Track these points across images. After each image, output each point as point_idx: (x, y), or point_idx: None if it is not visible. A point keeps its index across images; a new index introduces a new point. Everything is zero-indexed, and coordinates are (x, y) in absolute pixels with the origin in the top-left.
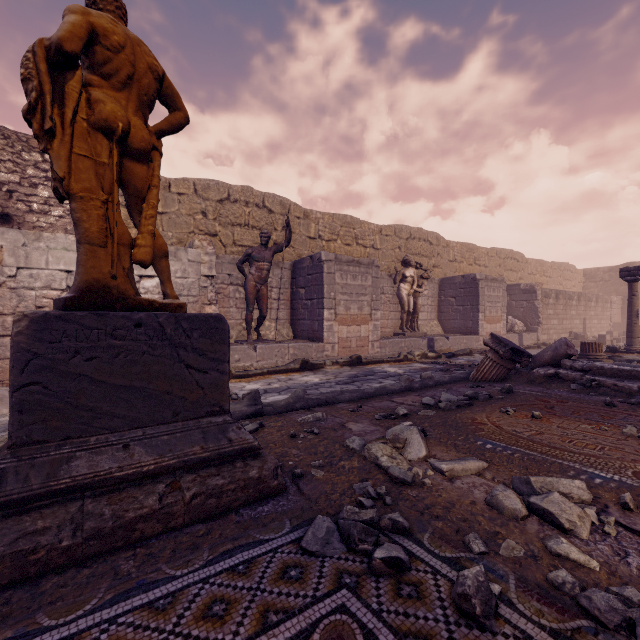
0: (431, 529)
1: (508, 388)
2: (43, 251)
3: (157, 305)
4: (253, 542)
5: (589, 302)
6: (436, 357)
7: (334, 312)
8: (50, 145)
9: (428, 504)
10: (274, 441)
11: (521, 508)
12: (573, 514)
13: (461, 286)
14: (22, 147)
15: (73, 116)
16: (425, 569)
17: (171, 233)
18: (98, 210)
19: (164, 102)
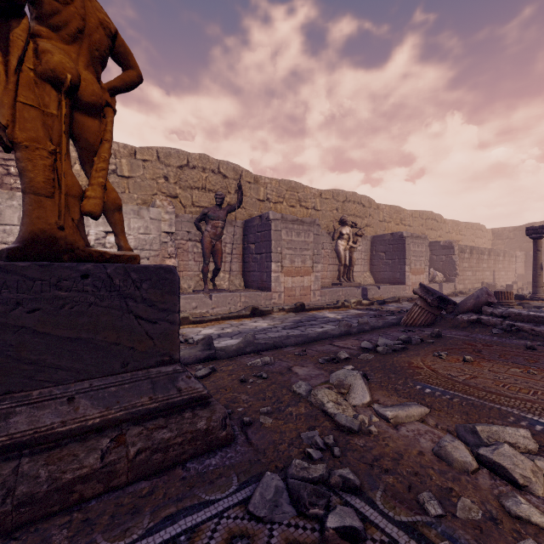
0: (382, 486)
1: (437, 333)
2: (16, 209)
3: (108, 256)
4: (198, 504)
5: (498, 256)
6: (369, 304)
7: (280, 265)
8: None
9: (376, 455)
10: (225, 386)
11: (472, 461)
12: (526, 469)
13: (390, 242)
14: None
15: (18, 64)
16: (381, 538)
17: (136, 195)
18: (44, 160)
19: (117, 60)
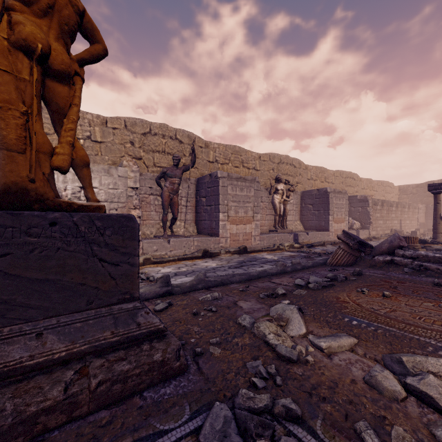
0: (321, 414)
1: (358, 271)
2: None
3: (76, 206)
4: (153, 434)
5: (404, 208)
6: (300, 247)
7: (227, 215)
8: None
9: (314, 384)
10: (179, 318)
11: (401, 390)
12: None
13: (316, 197)
14: None
15: None
16: None
17: (107, 157)
18: (16, 119)
19: (85, 35)
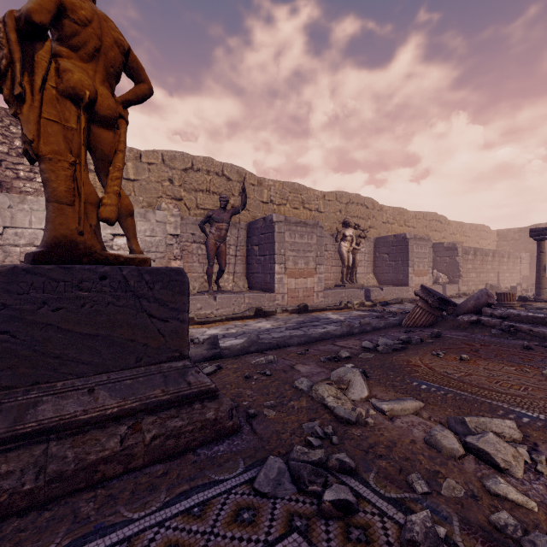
0: (376, 468)
1: (437, 333)
2: (27, 212)
3: (122, 259)
4: (208, 483)
5: (502, 258)
6: (372, 305)
7: (284, 266)
8: (20, 110)
9: (372, 443)
10: (230, 382)
11: (459, 448)
12: (508, 454)
13: (393, 244)
14: (10, 121)
15: (42, 83)
16: (372, 511)
17: (142, 198)
18: (66, 171)
19: (130, 75)
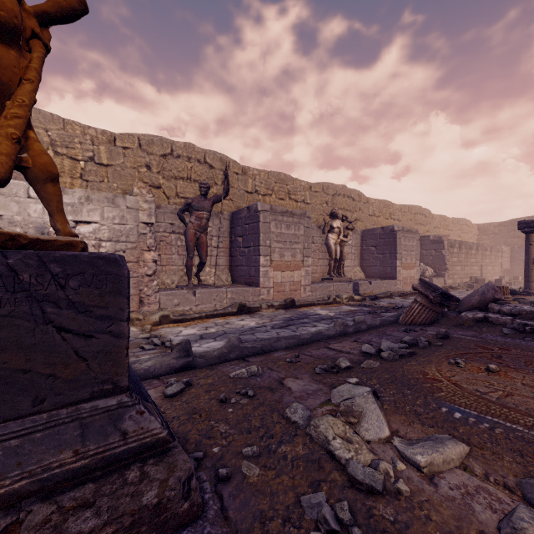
0: None
1: (444, 333)
2: None
3: (24, 241)
4: None
5: (485, 251)
6: (361, 300)
7: (269, 259)
8: None
9: None
10: (199, 409)
11: None
12: None
13: (381, 236)
14: None
15: None
16: None
17: (116, 184)
18: None
19: None
